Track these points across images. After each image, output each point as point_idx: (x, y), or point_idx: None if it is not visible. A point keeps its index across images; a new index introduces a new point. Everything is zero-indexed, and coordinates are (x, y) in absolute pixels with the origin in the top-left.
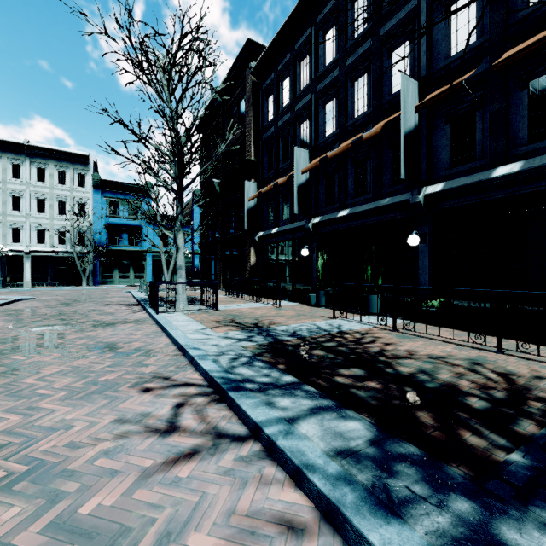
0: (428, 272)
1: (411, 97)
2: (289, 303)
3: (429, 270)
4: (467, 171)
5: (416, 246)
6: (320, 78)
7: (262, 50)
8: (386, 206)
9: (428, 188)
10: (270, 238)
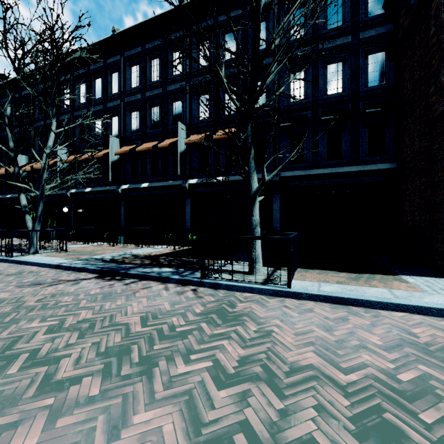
0: (73, 222)
1: (64, 155)
2: (14, 238)
3: (73, 221)
4: (84, 186)
5: (70, 211)
6: (35, 120)
7: (1, 76)
8: (60, 194)
9: (72, 190)
10: (6, 200)
